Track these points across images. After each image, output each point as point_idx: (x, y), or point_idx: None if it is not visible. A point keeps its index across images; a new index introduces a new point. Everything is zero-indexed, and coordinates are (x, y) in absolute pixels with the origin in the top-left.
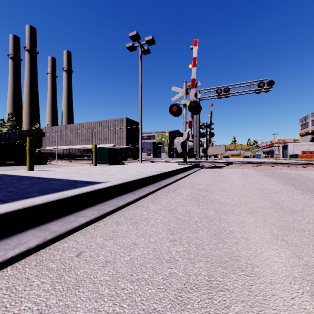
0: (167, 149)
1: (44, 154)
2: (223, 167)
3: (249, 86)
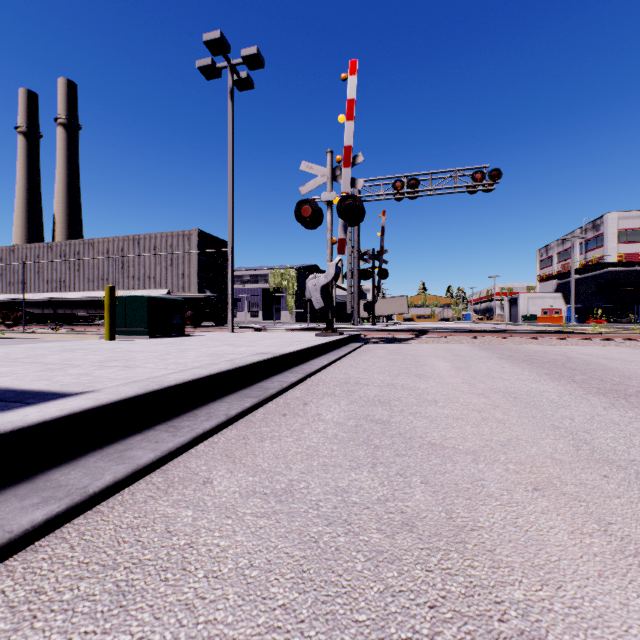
0: (293, 304)
1: None
2: (410, 340)
3: (457, 178)
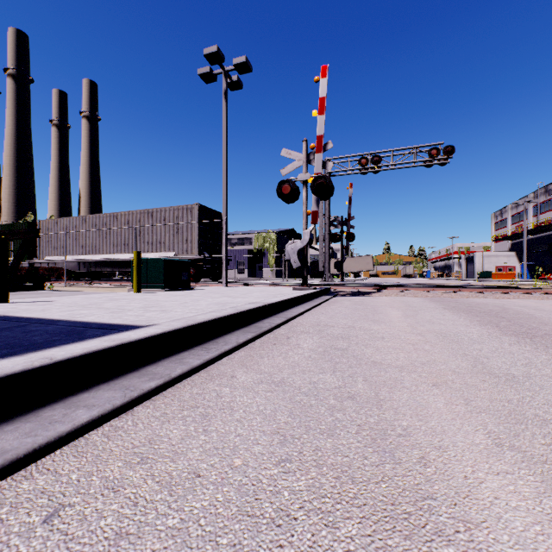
0: (273, 263)
1: (41, 270)
2: (372, 294)
3: (415, 154)
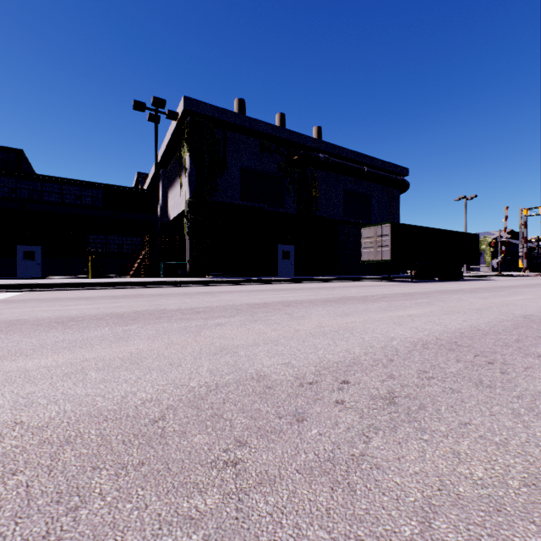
0: (489, 260)
1: None
2: (531, 276)
3: None
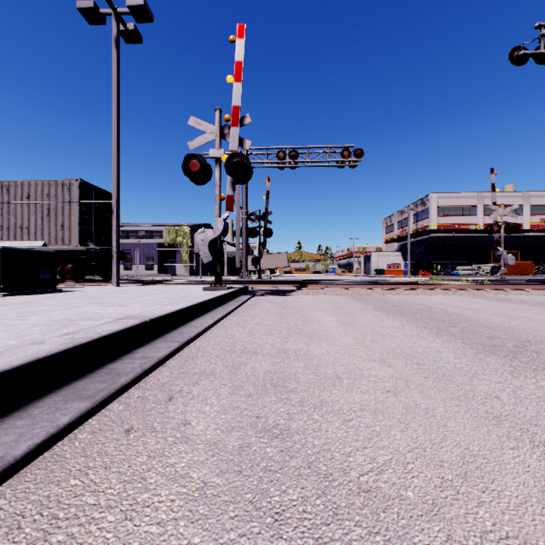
0: (187, 259)
1: None
2: (293, 292)
3: (329, 154)
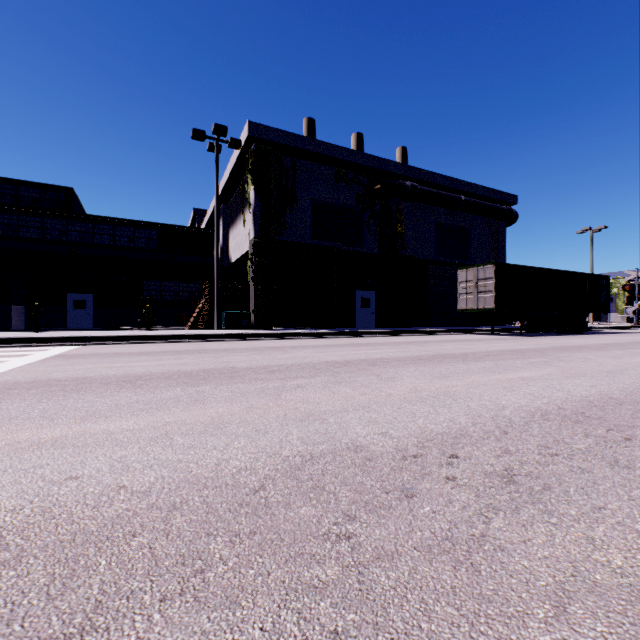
0: (623, 308)
1: None
2: None
3: None
